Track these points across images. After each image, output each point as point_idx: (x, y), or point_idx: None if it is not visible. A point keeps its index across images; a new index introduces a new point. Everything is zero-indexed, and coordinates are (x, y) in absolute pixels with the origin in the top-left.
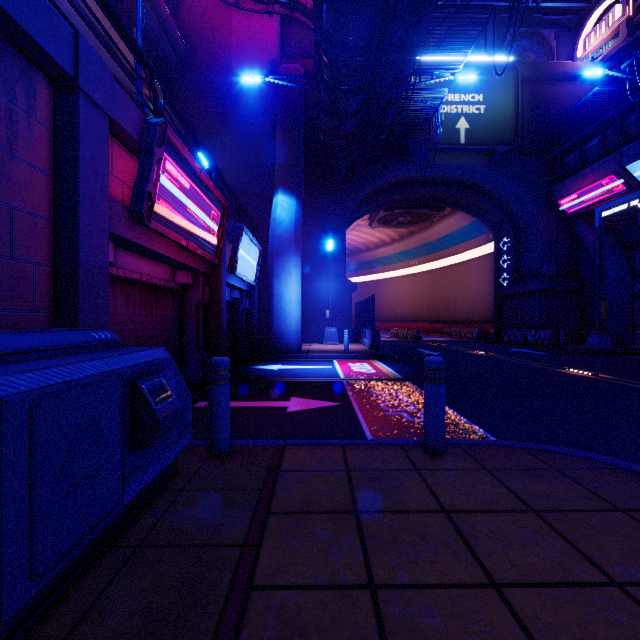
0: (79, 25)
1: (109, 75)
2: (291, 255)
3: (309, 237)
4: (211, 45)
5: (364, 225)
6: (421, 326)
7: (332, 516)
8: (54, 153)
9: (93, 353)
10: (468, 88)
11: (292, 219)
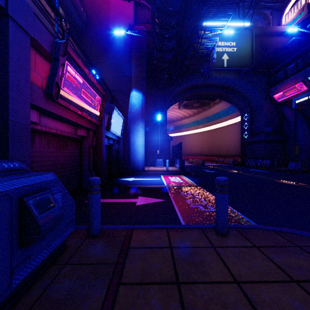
0: (29, 2)
1: (30, 11)
2: (139, 122)
3: (148, 113)
4: (99, 17)
5: (176, 108)
6: (204, 158)
7: (162, 287)
8: None
9: None
10: (228, 39)
11: (140, 104)
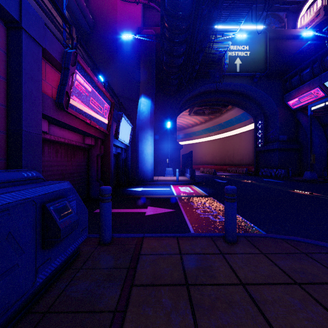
0: (34, 6)
1: (42, 23)
2: (148, 129)
3: (158, 120)
4: (106, 19)
5: (186, 115)
6: (216, 167)
7: (172, 288)
8: (7, 66)
9: (18, 186)
10: (241, 42)
11: (149, 111)
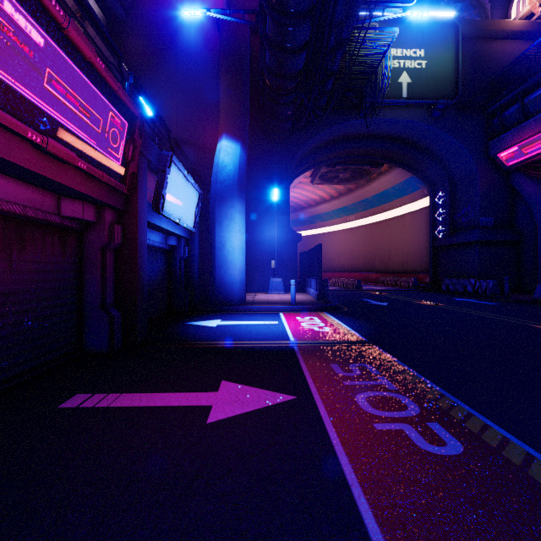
0: None
1: None
2: (234, 200)
3: (254, 188)
4: None
5: (306, 183)
6: (357, 276)
7: None
8: None
9: None
10: (410, 43)
11: (236, 164)
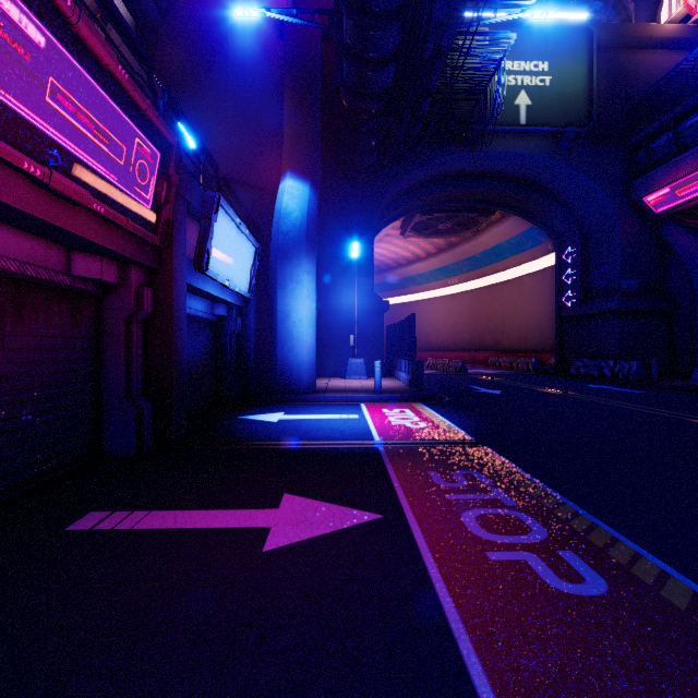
0: None
1: None
2: (302, 257)
3: (328, 242)
4: None
5: (395, 235)
6: (461, 356)
7: None
8: None
9: None
10: (530, 54)
11: (304, 210)
